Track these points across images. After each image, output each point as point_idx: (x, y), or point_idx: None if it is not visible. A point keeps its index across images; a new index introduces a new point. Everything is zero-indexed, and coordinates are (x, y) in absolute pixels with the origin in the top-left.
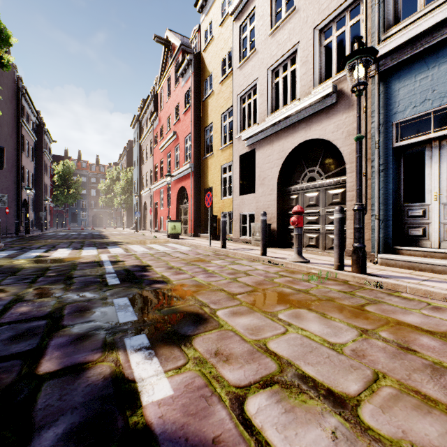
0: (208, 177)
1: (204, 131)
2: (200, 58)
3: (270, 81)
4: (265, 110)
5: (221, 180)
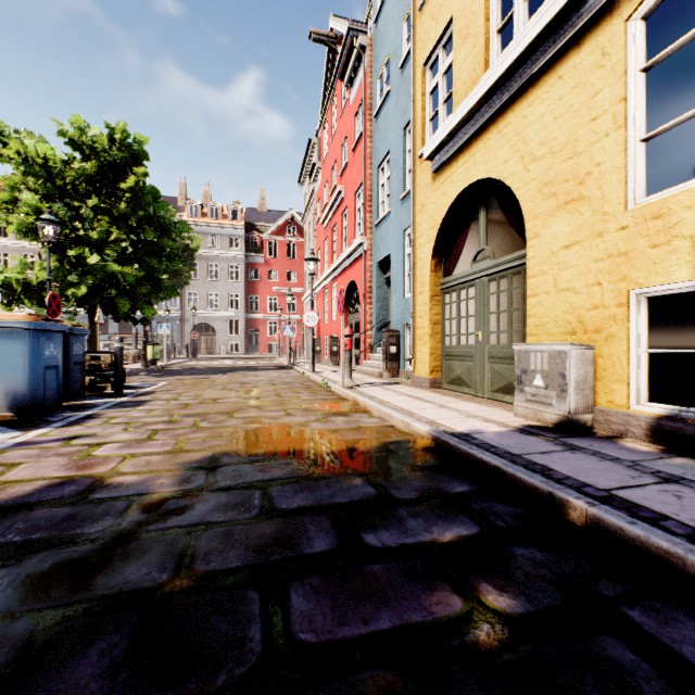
0: None
1: None
2: None
3: None
4: None
5: None
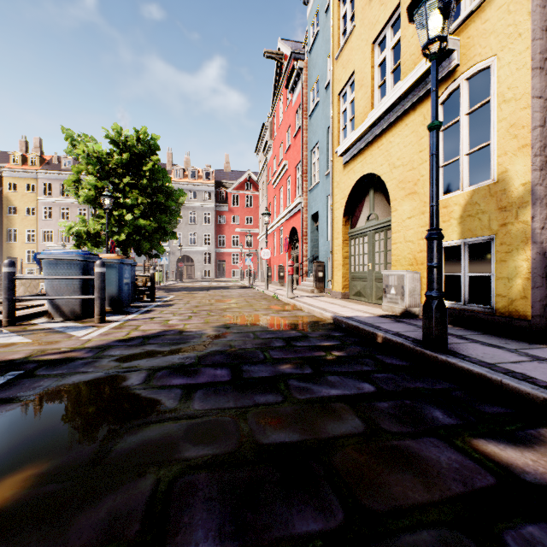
0: (13, 252)
1: (7, 229)
2: (3, 192)
3: (60, 233)
4: (58, 240)
5: (26, 255)
